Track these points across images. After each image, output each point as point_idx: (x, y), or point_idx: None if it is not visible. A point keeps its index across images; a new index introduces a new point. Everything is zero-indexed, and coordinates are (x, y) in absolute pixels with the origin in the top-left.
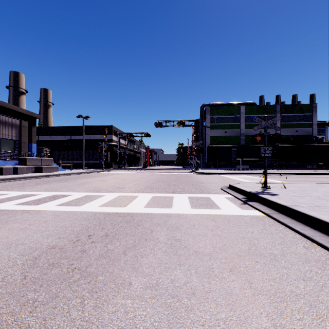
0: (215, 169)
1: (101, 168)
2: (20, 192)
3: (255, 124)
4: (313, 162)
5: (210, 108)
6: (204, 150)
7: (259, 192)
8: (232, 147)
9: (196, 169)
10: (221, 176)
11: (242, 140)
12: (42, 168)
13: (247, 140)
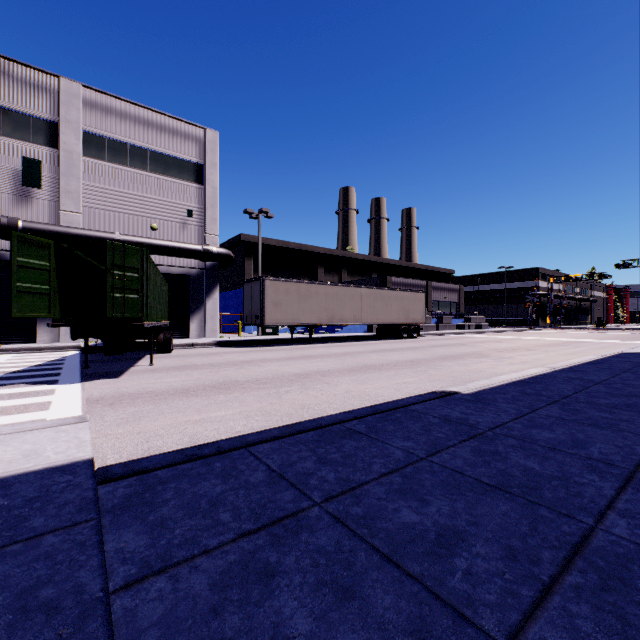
0: None
1: (526, 327)
2: (513, 336)
3: None
4: None
5: None
6: None
7: None
8: None
9: None
10: None
11: None
12: (481, 326)
13: None
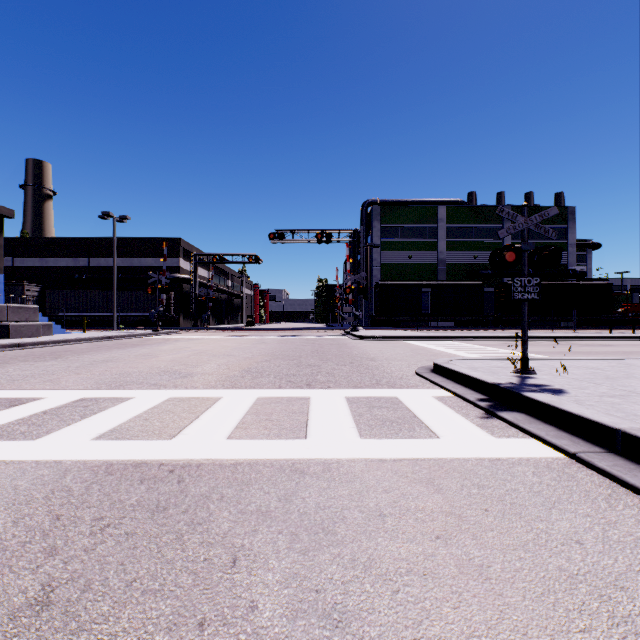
0: (391, 330)
1: (154, 328)
2: None
3: (465, 242)
4: (570, 315)
5: (380, 208)
6: (369, 292)
7: (518, 385)
8: (423, 287)
9: (353, 329)
10: (406, 344)
11: (442, 272)
12: (8, 329)
13: (451, 273)
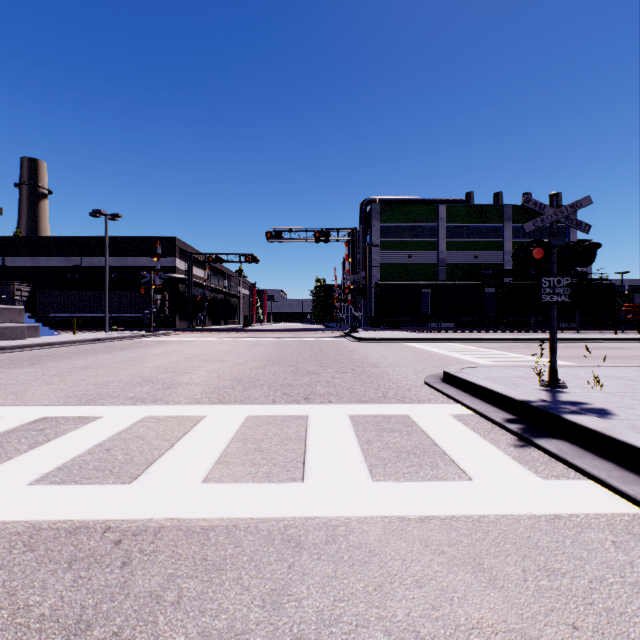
0: (391, 331)
1: (147, 330)
2: None
3: (465, 242)
4: (572, 316)
5: (380, 207)
6: (368, 292)
7: (553, 403)
8: (423, 287)
9: (352, 330)
10: (408, 346)
11: (442, 272)
12: None
13: (451, 273)
